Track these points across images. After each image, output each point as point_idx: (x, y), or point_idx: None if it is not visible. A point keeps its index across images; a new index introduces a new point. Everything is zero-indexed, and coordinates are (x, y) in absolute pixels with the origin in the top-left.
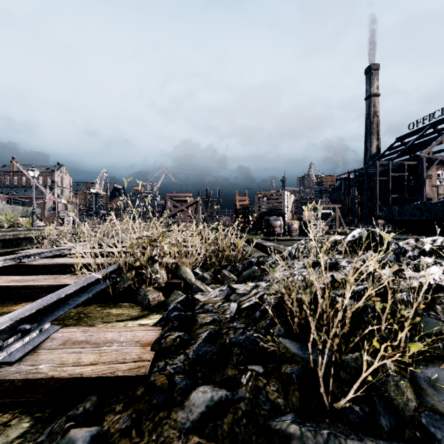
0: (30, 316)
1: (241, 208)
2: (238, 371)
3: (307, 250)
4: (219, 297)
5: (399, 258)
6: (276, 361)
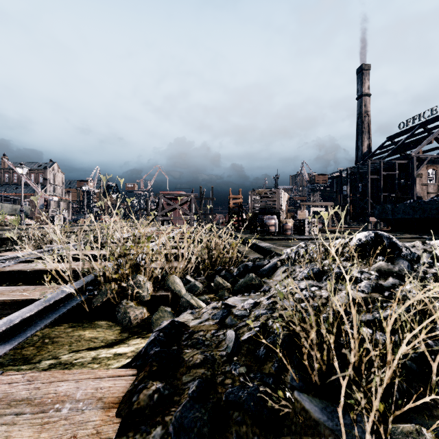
0: None
1: (235, 206)
2: None
3: (309, 254)
4: (212, 321)
5: (413, 265)
6: (292, 433)
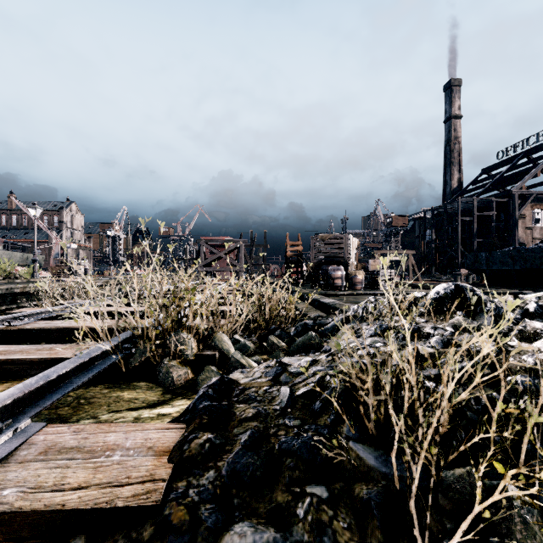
0: (3, 408)
1: (293, 255)
2: (292, 496)
3: (378, 310)
4: (265, 378)
5: (498, 321)
6: (345, 478)
